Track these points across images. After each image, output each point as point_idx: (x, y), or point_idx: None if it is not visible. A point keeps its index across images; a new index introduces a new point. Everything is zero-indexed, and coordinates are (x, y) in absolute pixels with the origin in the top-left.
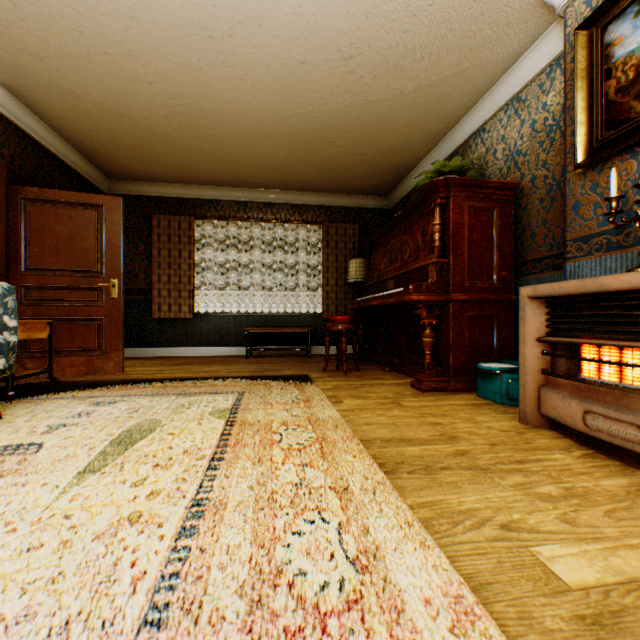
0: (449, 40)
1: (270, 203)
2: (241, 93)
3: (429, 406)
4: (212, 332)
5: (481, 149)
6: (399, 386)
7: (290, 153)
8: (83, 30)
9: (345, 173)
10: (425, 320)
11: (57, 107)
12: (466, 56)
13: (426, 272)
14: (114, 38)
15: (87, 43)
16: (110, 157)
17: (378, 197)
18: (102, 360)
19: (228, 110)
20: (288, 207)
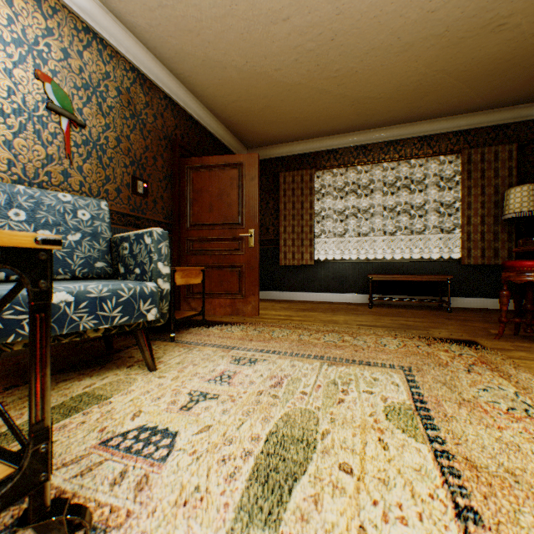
0: None
1: (392, 141)
2: None
3: None
4: (330, 279)
5: None
6: None
7: (430, 65)
8: None
9: (506, 74)
10: None
11: (210, 85)
12: None
13: None
14: None
15: None
16: (247, 126)
17: None
18: (242, 303)
19: (362, 25)
20: (413, 141)
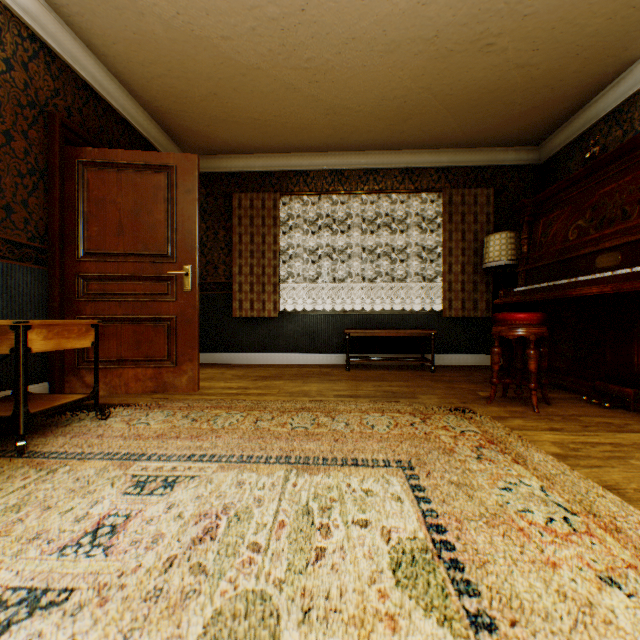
0: None
1: (372, 169)
2: None
3: None
4: (300, 335)
5: None
6: None
7: (417, 79)
8: None
9: (489, 108)
10: None
11: (118, 38)
12: None
13: None
14: None
15: None
16: (185, 120)
17: (523, 148)
18: (172, 373)
19: None
20: (395, 173)
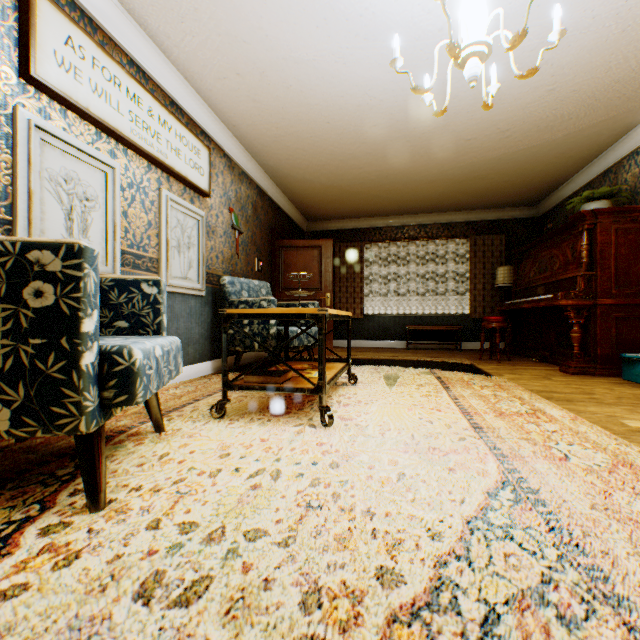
0: (594, 105)
1: (423, 224)
2: (418, 163)
3: (574, 381)
4: (376, 329)
5: (634, 170)
6: (548, 370)
7: (446, 189)
8: (332, 153)
9: (493, 195)
10: (572, 320)
11: (298, 189)
12: (612, 110)
13: (574, 282)
14: (348, 153)
15: (331, 158)
16: (315, 209)
17: (525, 207)
18: None
19: (405, 173)
20: (438, 226)
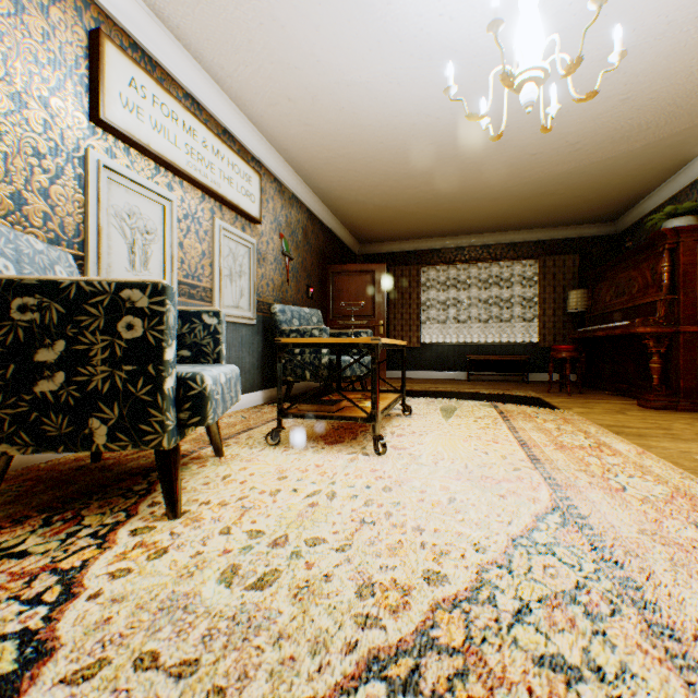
0: (675, 113)
1: (485, 245)
2: (479, 180)
3: (651, 416)
4: (434, 359)
5: None
6: (624, 405)
7: (511, 206)
8: (386, 174)
9: (564, 211)
10: (651, 349)
11: (350, 211)
12: (697, 116)
13: (653, 307)
14: (402, 173)
15: (385, 178)
16: (367, 231)
17: (602, 224)
18: None
19: (465, 191)
20: (502, 246)
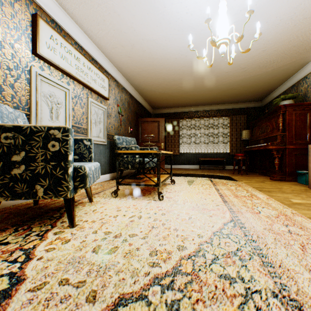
0: (284, 56)
1: (207, 110)
2: (204, 82)
3: (274, 183)
4: (185, 160)
5: (305, 85)
6: (264, 179)
7: (218, 94)
8: (164, 79)
9: (240, 96)
10: (275, 155)
11: (148, 94)
12: (293, 58)
13: (276, 138)
14: (171, 79)
15: (164, 81)
16: (156, 103)
17: (256, 102)
18: None
19: (198, 87)
20: (214, 111)
